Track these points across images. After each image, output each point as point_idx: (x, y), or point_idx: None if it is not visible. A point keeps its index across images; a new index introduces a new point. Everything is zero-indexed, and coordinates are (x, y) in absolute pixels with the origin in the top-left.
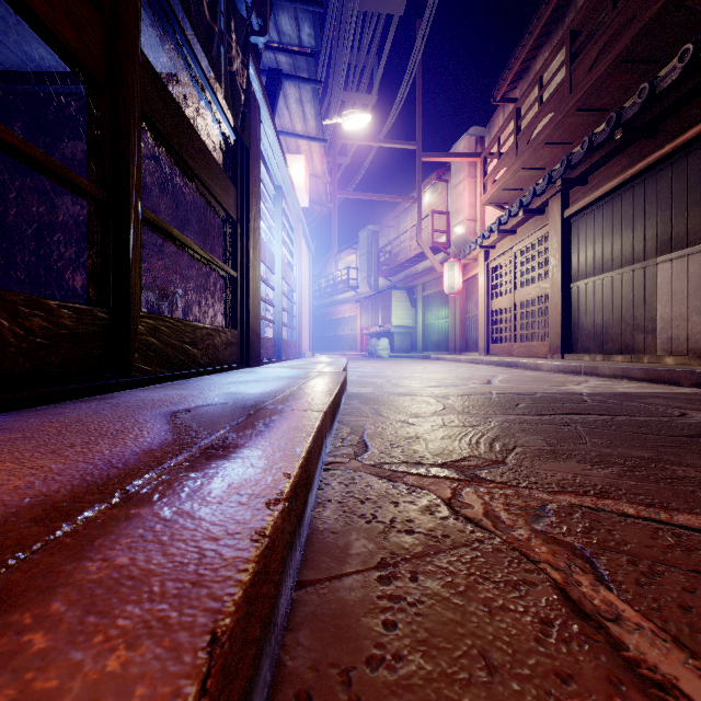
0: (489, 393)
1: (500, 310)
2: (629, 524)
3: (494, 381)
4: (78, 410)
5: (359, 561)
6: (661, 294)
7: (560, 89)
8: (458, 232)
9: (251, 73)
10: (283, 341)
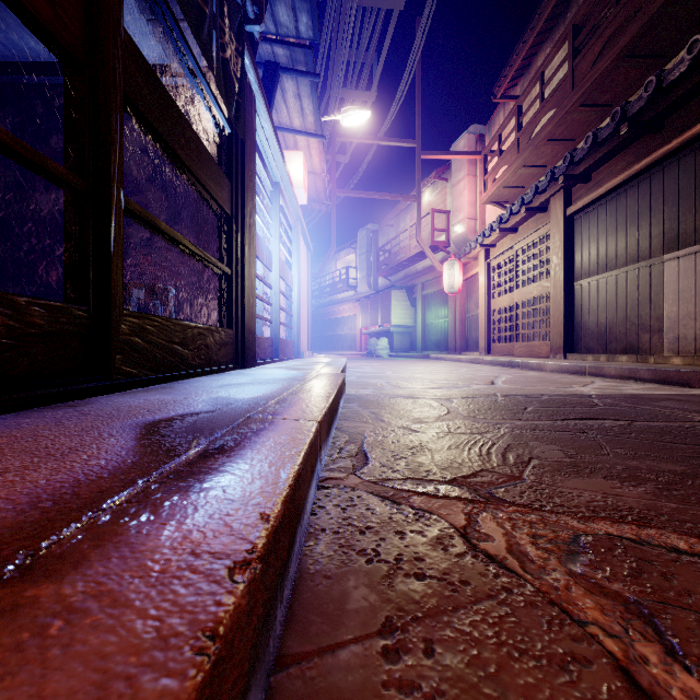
0: (493, 395)
1: (500, 309)
2: (684, 563)
3: (497, 382)
4: (40, 420)
5: (358, 622)
6: (667, 292)
7: (562, 84)
8: (458, 231)
9: (246, 64)
10: (280, 340)
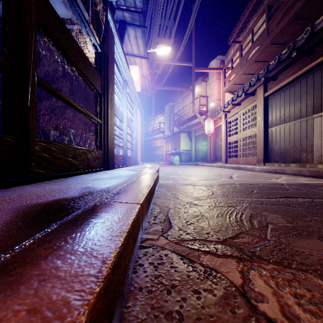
0: (234, 184)
1: (232, 142)
2: None
3: (234, 177)
4: None
5: None
6: (315, 133)
7: (262, 34)
8: (211, 105)
9: (109, 18)
10: (127, 156)
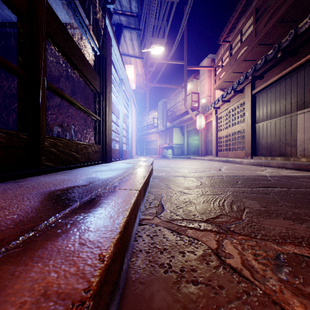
0: (221, 176)
1: (222, 136)
2: None
3: (222, 169)
4: None
5: None
6: (299, 128)
7: (250, 35)
8: (203, 102)
9: (107, 23)
10: (123, 150)
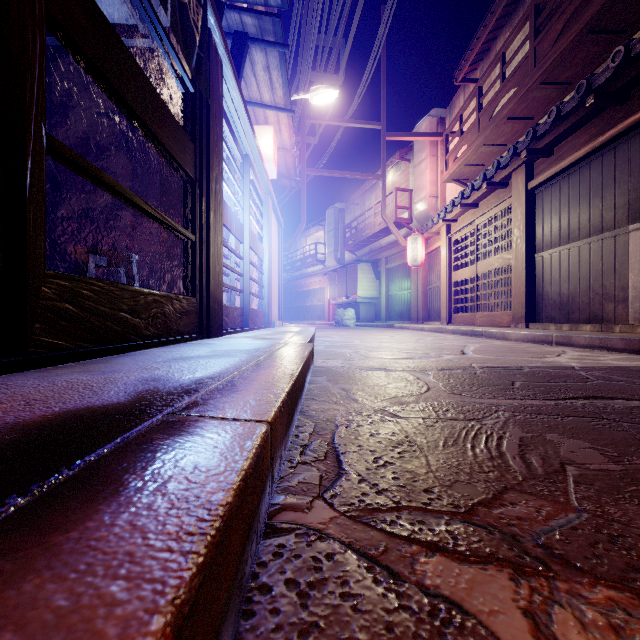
0: (470, 367)
1: (461, 281)
2: None
3: (468, 352)
4: None
5: None
6: (633, 262)
7: (523, 63)
8: (420, 208)
9: (211, 23)
10: (250, 310)
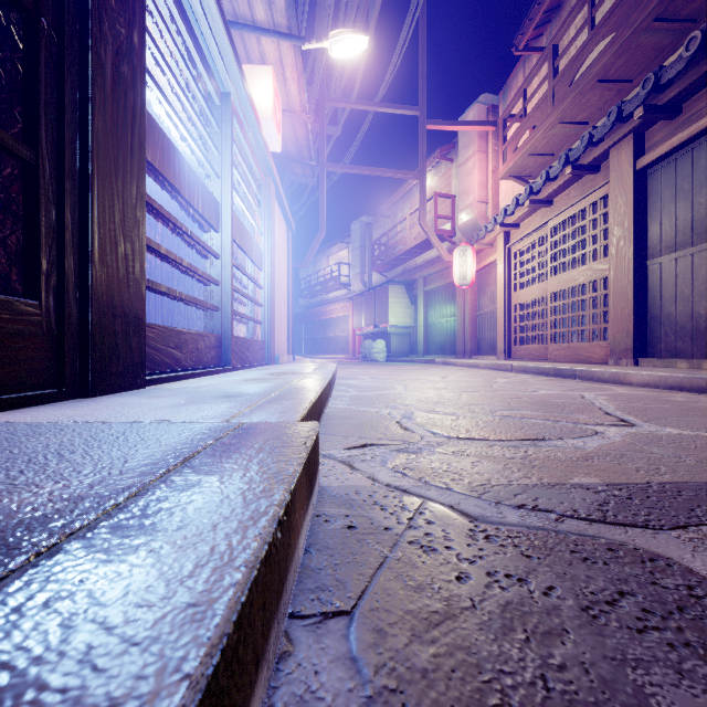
0: None
1: (526, 304)
2: None
3: (624, 416)
4: None
5: None
6: None
7: None
8: (466, 217)
9: None
10: (234, 339)
